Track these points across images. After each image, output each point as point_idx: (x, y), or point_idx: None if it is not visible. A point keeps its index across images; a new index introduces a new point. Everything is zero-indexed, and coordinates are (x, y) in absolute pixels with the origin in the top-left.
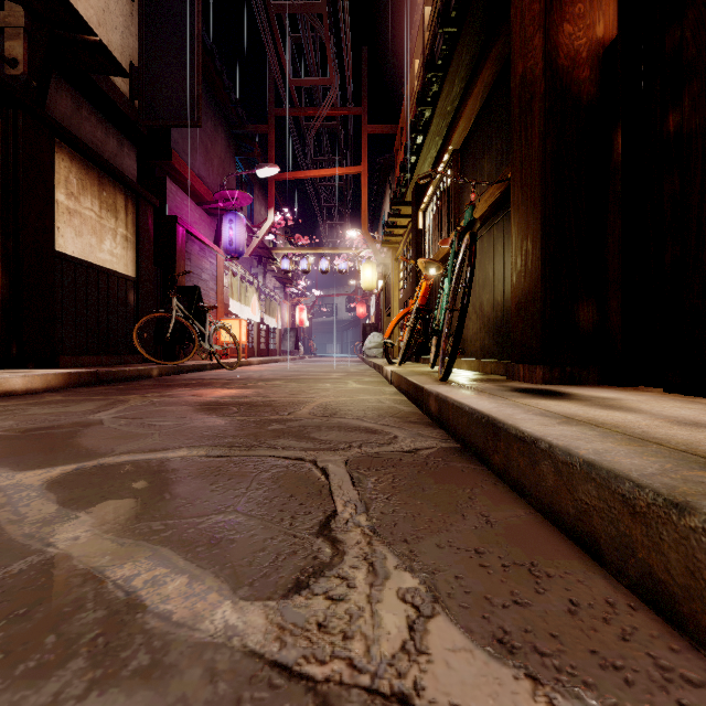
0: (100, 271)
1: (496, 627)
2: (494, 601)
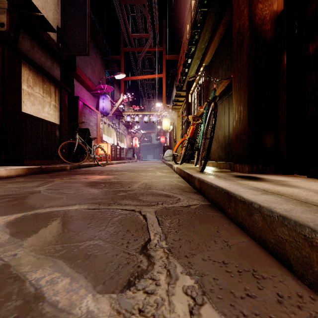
0: (43, 121)
1: (239, 311)
2: (236, 294)
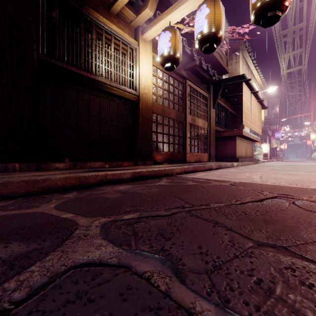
0: None
1: None
2: None
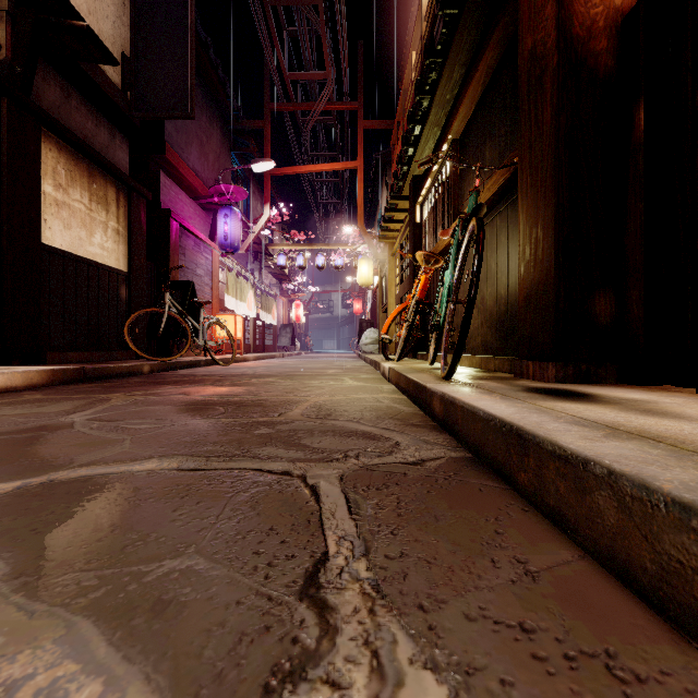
0: (90, 265)
1: None
2: None
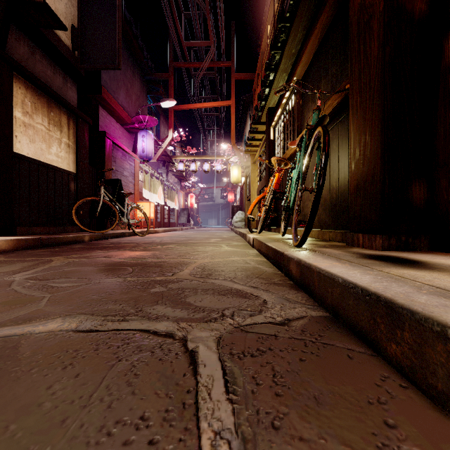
0: (49, 168)
1: None
2: None
